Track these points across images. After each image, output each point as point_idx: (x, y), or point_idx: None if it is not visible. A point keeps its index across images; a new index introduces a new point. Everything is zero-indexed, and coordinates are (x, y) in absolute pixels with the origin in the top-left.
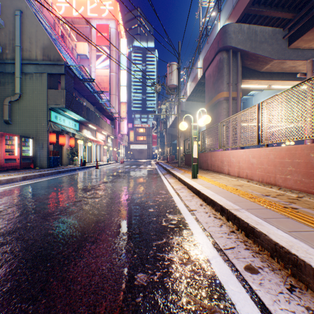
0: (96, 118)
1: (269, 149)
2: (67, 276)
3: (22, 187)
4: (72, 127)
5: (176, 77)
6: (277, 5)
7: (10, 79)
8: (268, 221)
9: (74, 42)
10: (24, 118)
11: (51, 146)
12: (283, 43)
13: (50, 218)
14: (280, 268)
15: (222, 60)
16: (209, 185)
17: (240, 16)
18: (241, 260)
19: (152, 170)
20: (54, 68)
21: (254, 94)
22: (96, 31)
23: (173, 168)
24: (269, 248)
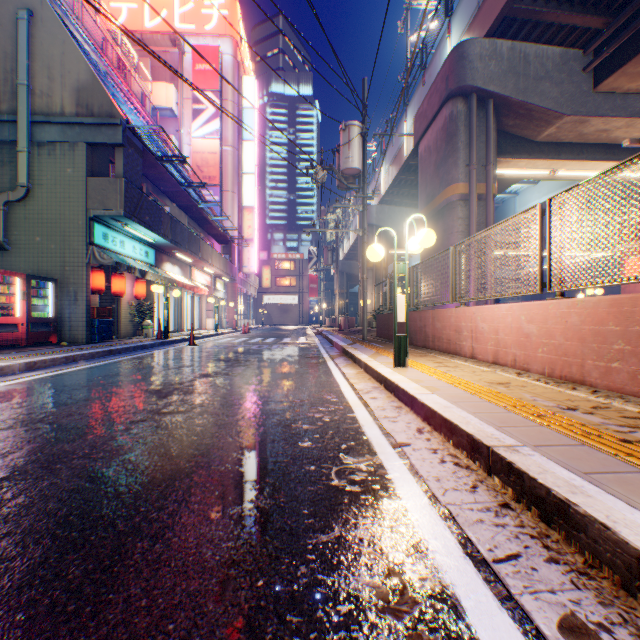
0: (191, 239)
1: (567, 304)
2: None
3: (20, 387)
4: (141, 258)
5: (358, 153)
6: None
7: (7, 155)
8: (597, 482)
9: (147, 83)
10: (36, 239)
11: (96, 298)
12: (584, 82)
13: (63, 466)
14: None
15: (456, 117)
16: (434, 383)
17: (493, 23)
18: (545, 600)
19: (309, 349)
20: (101, 133)
21: (519, 191)
22: (192, 60)
23: (352, 343)
24: (617, 563)
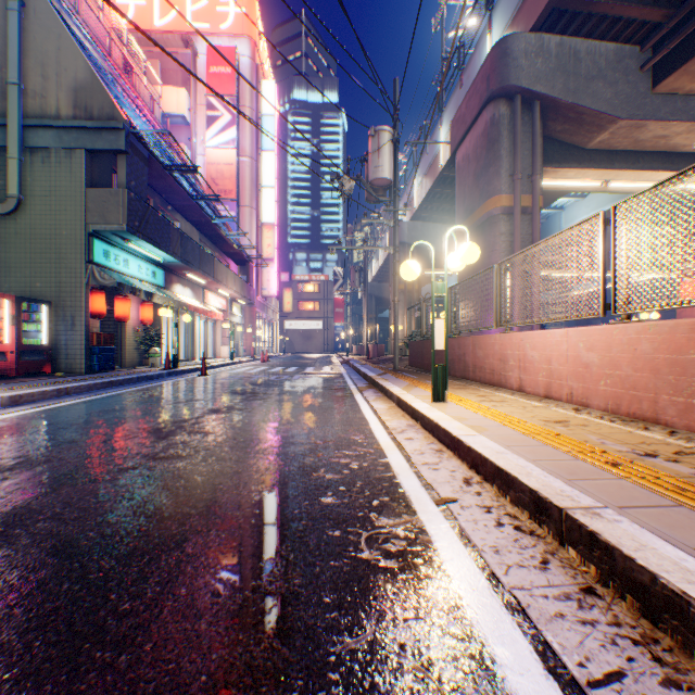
0: (204, 258)
1: (636, 328)
2: None
3: None
4: (147, 279)
5: (389, 162)
6: None
7: None
8: None
9: (157, 87)
10: (29, 257)
11: (96, 323)
12: (641, 82)
13: (23, 531)
14: None
15: (498, 120)
16: (480, 422)
17: (540, 15)
18: None
19: (334, 380)
20: (101, 138)
21: (565, 206)
22: (206, 63)
23: (382, 373)
24: None
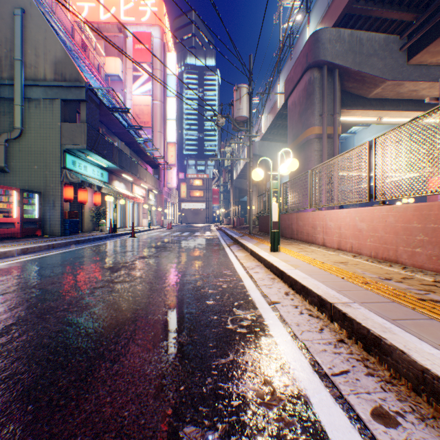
0: (132, 165)
1: (386, 209)
2: (58, 434)
3: (18, 265)
4: (98, 178)
5: (246, 106)
6: (392, 2)
7: (7, 107)
8: (400, 325)
9: (102, 58)
10: (27, 165)
11: (67, 205)
12: (400, 57)
13: (51, 316)
14: (435, 415)
15: (313, 81)
16: (297, 262)
17: (338, 17)
18: (363, 398)
19: (213, 240)
20: (71, 93)
21: (356, 132)
22: (133, 42)
23: (242, 235)
24: (410, 375)
